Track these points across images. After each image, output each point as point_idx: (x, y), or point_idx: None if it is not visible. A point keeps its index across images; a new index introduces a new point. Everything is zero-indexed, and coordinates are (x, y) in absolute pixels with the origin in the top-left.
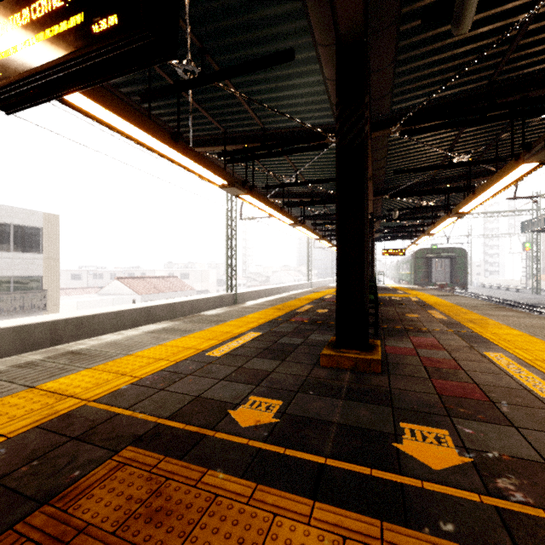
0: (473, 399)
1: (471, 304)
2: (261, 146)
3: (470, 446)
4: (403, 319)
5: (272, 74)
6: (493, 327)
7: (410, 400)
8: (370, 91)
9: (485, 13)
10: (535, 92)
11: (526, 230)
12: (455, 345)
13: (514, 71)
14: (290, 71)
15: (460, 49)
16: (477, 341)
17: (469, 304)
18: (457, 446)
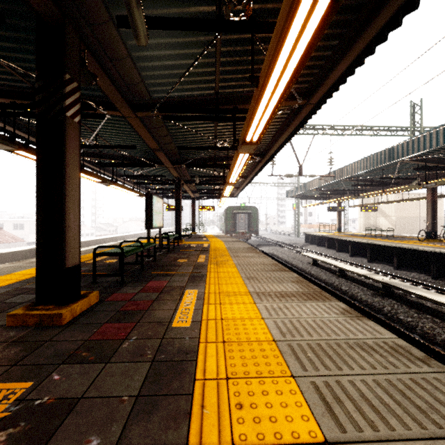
0: (111, 340)
1: (237, 248)
2: (31, 105)
3: (31, 396)
4: (169, 265)
5: (11, 34)
6: (225, 266)
7: (48, 352)
8: (121, 76)
9: (187, 38)
10: (243, 106)
11: (288, 196)
12: (175, 286)
13: (231, 88)
14: (32, 37)
15: (183, 61)
16: (197, 280)
17: (236, 248)
18: (17, 400)
